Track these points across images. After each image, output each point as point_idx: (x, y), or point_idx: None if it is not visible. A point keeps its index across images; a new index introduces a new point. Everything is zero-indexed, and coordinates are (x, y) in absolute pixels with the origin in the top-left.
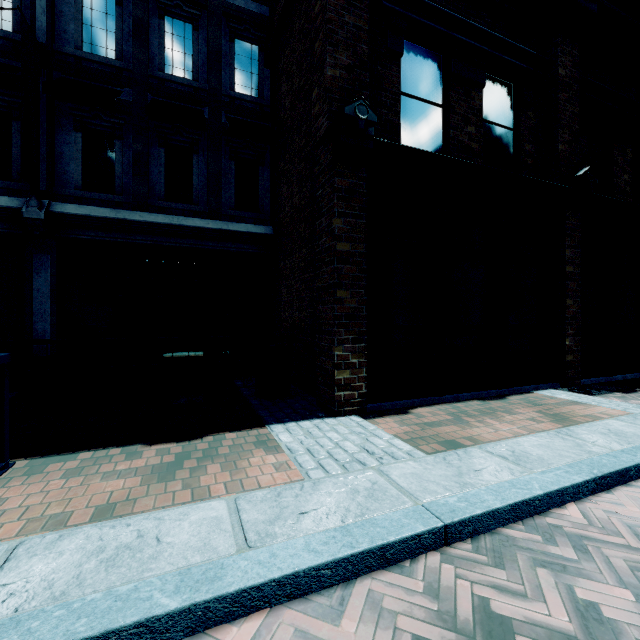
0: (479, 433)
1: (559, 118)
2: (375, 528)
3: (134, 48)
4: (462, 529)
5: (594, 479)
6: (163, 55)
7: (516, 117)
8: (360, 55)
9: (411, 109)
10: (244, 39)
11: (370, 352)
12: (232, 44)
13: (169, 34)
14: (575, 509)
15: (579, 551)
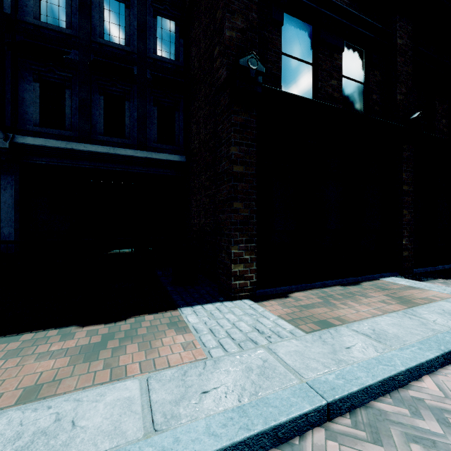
0: (344, 313)
1: (398, 76)
2: (268, 408)
3: (80, 20)
4: (342, 405)
5: (443, 355)
6: (102, 26)
7: (366, 74)
8: (251, 21)
9: (289, 66)
10: (164, 16)
11: (259, 250)
12: (155, 19)
13: (107, 10)
14: (430, 382)
15: (443, 424)
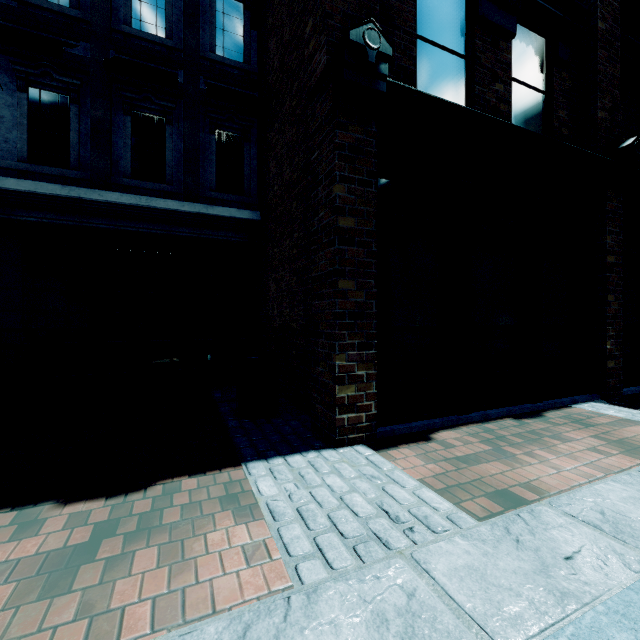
0: (535, 474)
1: (599, 80)
2: None
3: None
4: None
5: None
6: (129, 6)
7: (548, 78)
8: None
9: (429, 57)
10: None
11: (379, 360)
12: None
13: None
14: None
15: None
